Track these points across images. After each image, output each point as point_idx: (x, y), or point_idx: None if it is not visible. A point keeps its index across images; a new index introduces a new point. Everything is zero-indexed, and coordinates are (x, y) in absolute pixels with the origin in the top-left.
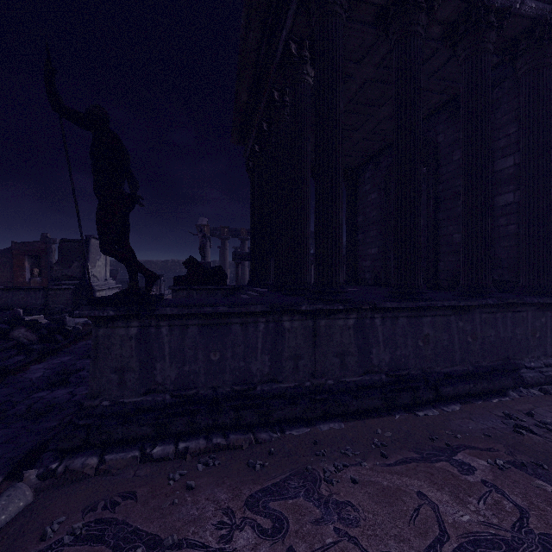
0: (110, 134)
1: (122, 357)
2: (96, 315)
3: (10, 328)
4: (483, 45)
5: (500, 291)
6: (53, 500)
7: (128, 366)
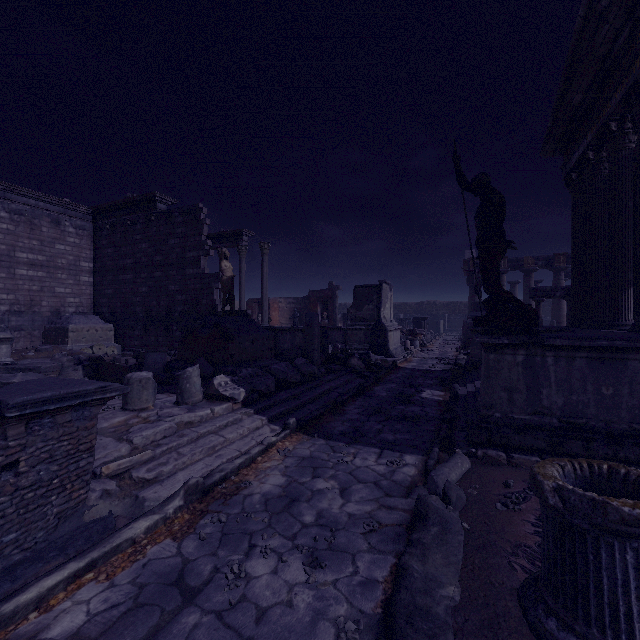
0: (498, 195)
1: (510, 379)
2: (492, 342)
3: (345, 357)
4: None
5: None
6: (488, 470)
7: (516, 387)
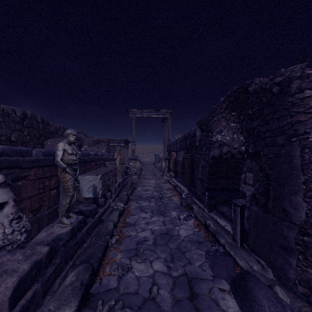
0: None
1: None
2: None
3: None
4: None
5: None
6: None
7: None
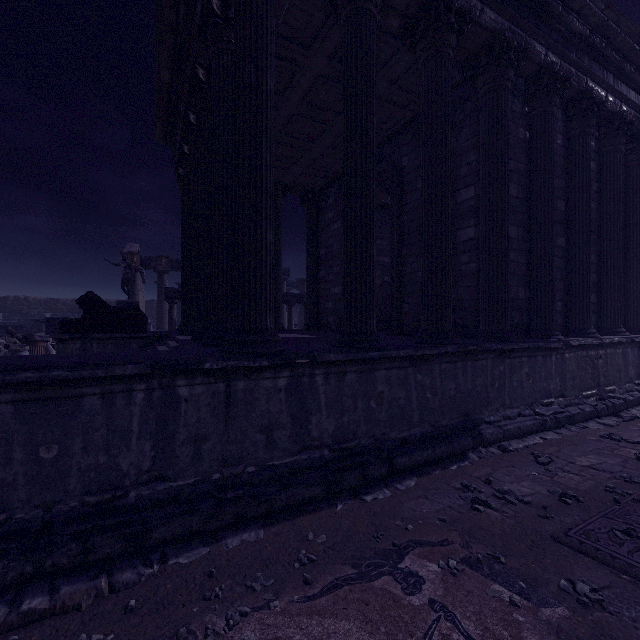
0: None
1: None
2: None
3: None
4: (443, 48)
5: (462, 337)
6: None
7: None
